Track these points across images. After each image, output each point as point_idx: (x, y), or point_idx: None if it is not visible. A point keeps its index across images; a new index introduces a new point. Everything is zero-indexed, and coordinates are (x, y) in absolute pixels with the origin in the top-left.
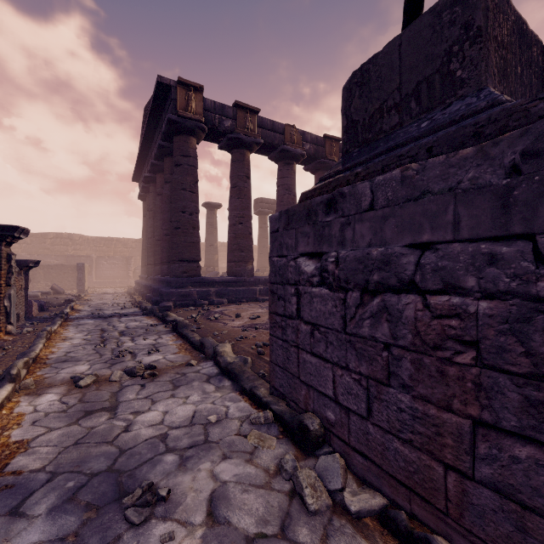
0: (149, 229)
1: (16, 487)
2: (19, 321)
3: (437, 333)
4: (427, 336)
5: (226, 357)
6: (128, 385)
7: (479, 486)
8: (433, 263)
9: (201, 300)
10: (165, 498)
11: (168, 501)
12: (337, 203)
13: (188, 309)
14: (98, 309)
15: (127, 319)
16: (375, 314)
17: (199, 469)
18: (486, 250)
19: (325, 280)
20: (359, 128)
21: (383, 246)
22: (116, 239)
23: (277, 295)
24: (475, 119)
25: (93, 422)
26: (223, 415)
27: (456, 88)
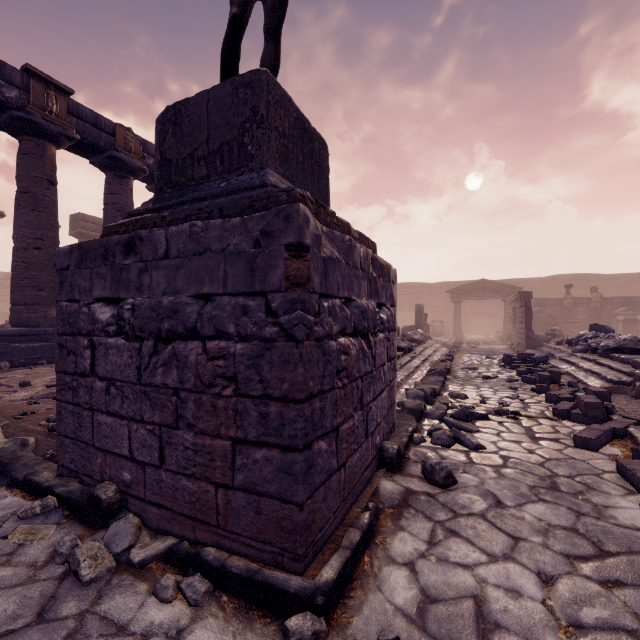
0: None
1: None
2: None
3: (211, 373)
4: (205, 377)
5: None
6: None
7: (238, 492)
8: (210, 313)
9: None
10: None
11: None
12: (136, 246)
13: None
14: None
15: None
16: (167, 361)
17: None
18: (243, 303)
19: (122, 329)
20: (172, 168)
21: (175, 295)
22: None
23: (67, 349)
24: (251, 193)
25: None
26: None
27: (248, 160)
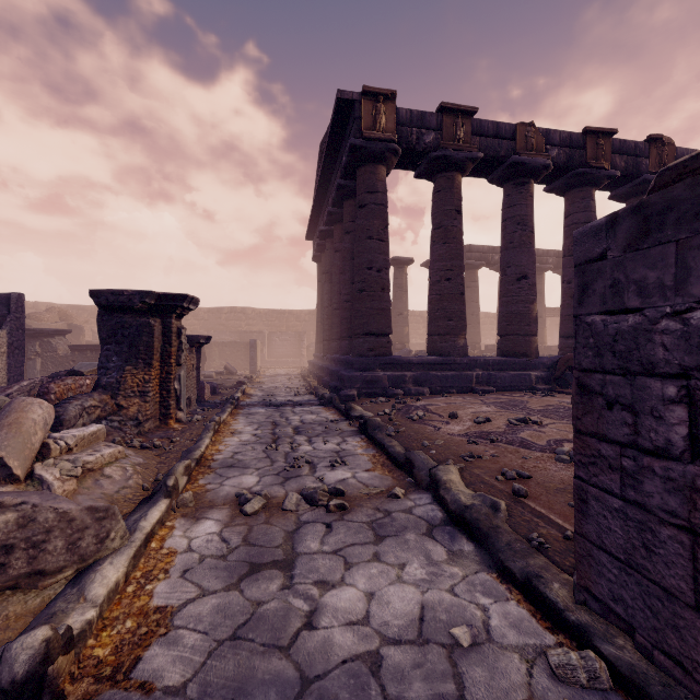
0: (325, 296)
1: None
2: (191, 406)
3: None
4: None
5: (457, 493)
6: (308, 521)
7: None
8: None
9: (392, 388)
10: None
11: None
12: None
13: (377, 401)
14: (269, 395)
15: (301, 409)
16: None
17: None
18: None
19: None
20: None
21: None
22: (289, 311)
23: (603, 397)
24: None
25: (259, 589)
26: (479, 629)
27: None
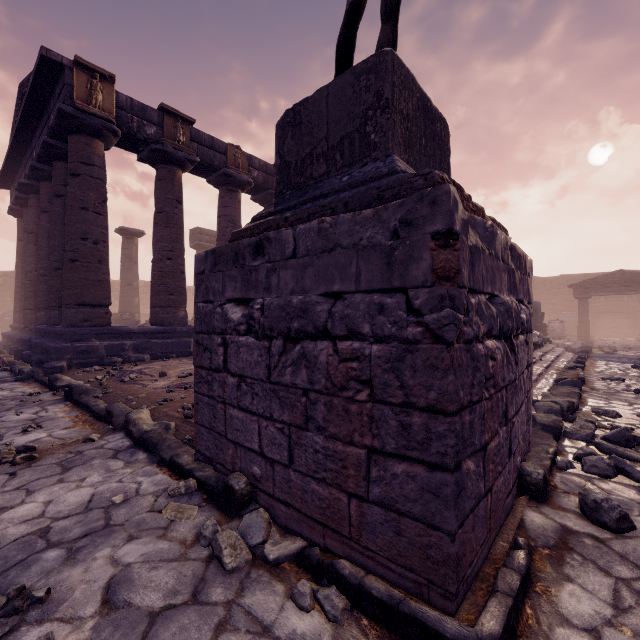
0: (27, 258)
1: None
2: None
3: (343, 375)
4: (336, 378)
5: (142, 425)
6: None
7: (373, 506)
8: (341, 312)
9: (111, 357)
10: (42, 599)
11: (47, 602)
12: (264, 247)
13: (90, 370)
14: None
15: None
16: (296, 361)
17: (94, 558)
18: (378, 300)
19: (251, 328)
20: (291, 170)
21: (303, 295)
22: None
23: (203, 346)
24: (379, 183)
25: None
26: (132, 493)
27: (370, 150)
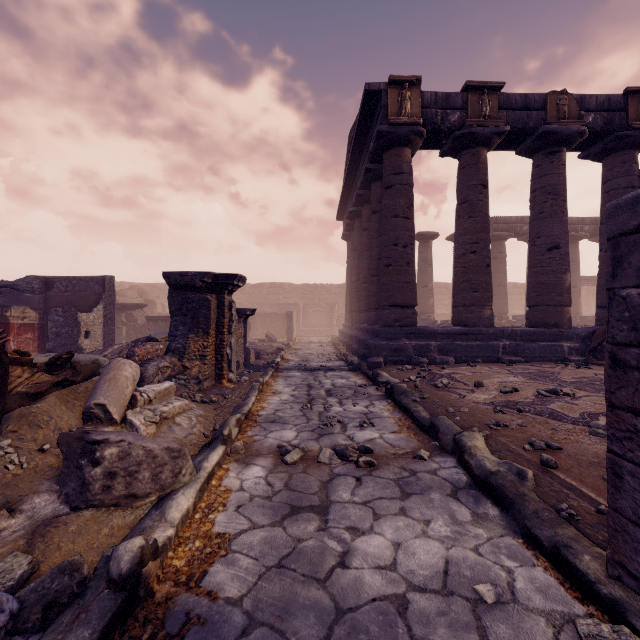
0: (353, 271)
1: (208, 626)
2: (239, 369)
3: None
4: None
5: (482, 459)
6: (340, 474)
7: None
8: None
9: (417, 357)
10: None
11: None
12: None
13: (402, 368)
14: (304, 360)
15: (332, 374)
16: None
17: None
18: None
19: None
20: None
21: None
22: (321, 285)
23: (639, 371)
24: None
25: (299, 528)
26: (504, 589)
27: None
